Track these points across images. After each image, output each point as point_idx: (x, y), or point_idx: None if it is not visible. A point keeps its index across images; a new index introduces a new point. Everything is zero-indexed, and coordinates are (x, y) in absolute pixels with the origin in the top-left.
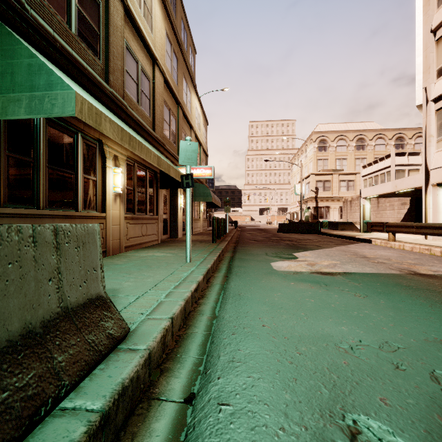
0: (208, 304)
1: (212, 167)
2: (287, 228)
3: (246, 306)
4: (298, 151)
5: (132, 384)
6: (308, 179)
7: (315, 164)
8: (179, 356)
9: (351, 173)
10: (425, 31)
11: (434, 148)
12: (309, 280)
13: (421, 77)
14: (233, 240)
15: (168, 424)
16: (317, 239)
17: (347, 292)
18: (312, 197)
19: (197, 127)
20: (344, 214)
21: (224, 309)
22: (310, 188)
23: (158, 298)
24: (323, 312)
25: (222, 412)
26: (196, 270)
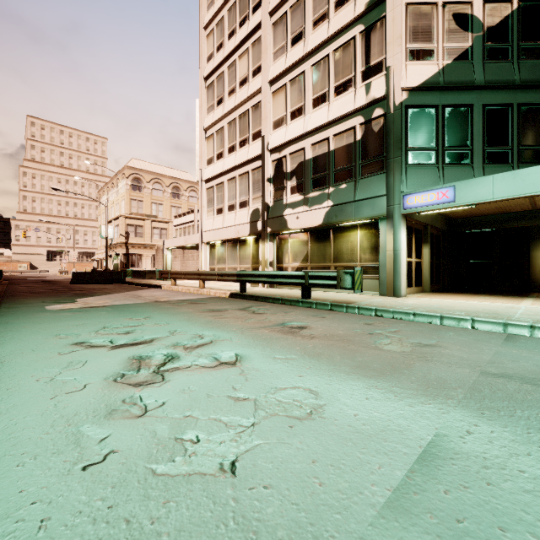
0: None
1: None
2: (85, 278)
3: (14, 325)
4: (107, 183)
5: None
6: (117, 221)
7: (129, 203)
8: None
9: (164, 221)
10: (201, 127)
11: (206, 216)
12: (75, 311)
13: (199, 160)
14: None
15: None
16: (115, 287)
17: (98, 312)
18: (122, 242)
19: None
20: (158, 263)
21: None
22: (120, 232)
23: None
24: (72, 320)
25: None
26: None
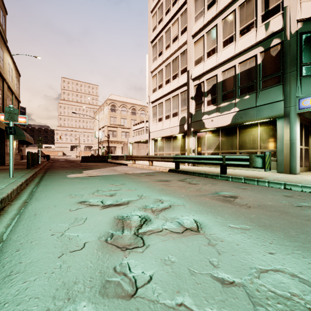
0: (28, 190)
1: (26, 117)
2: (87, 159)
3: (48, 186)
4: (98, 108)
5: (5, 199)
6: (103, 128)
7: (109, 119)
8: (18, 199)
9: (127, 127)
10: (149, 70)
11: (152, 123)
12: (82, 178)
13: (148, 90)
14: (45, 168)
15: (20, 205)
16: (102, 165)
17: (94, 180)
18: (106, 140)
19: (9, 79)
20: (124, 151)
21: (37, 189)
22: (105, 135)
23: (1, 187)
24: (80, 184)
25: (37, 199)
26: (19, 179)
